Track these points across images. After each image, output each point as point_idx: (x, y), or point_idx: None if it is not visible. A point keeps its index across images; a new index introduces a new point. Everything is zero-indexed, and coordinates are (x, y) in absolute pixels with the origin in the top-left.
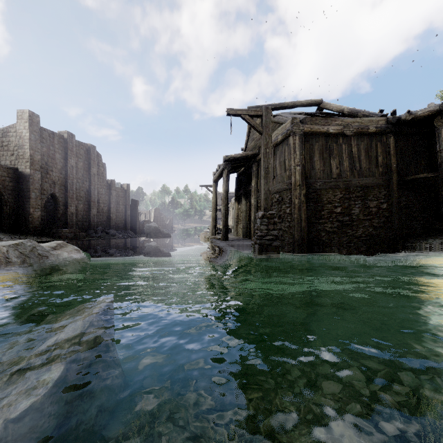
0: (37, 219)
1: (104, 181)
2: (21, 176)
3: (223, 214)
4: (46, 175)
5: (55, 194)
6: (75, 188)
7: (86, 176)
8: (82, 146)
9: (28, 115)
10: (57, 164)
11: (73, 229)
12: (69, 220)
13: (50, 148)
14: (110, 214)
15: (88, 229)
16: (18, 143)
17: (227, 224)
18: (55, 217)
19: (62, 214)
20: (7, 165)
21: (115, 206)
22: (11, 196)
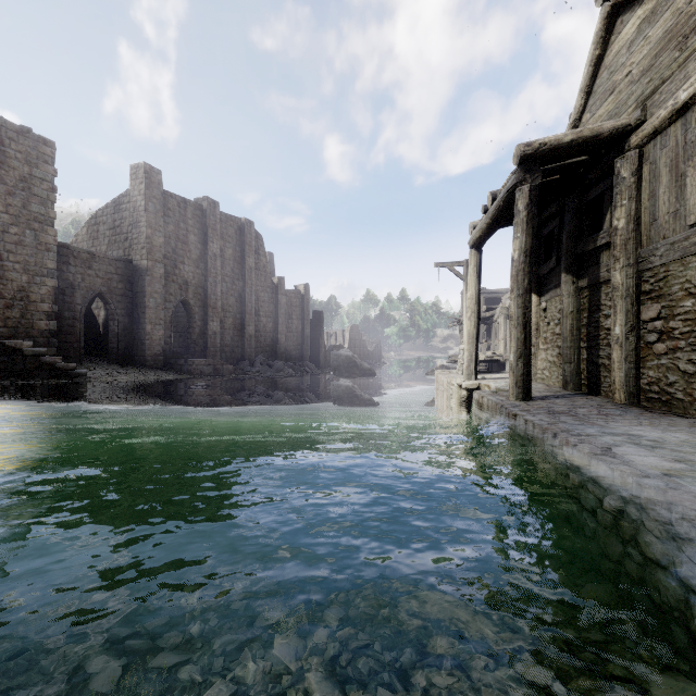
0: (157, 343)
1: (268, 279)
2: (136, 272)
3: (518, 319)
4: (174, 270)
5: (188, 302)
6: (219, 291)
7: (239, 272)
8: (231, 222)
9: (144, 172)
10: (192, 252)
11: (212, 359)
12: (210, 344)
13: (179, 226)
14: (277, 334)
15: (241, 359)
16: (132, 219)
17: (529, 350)
18: (189, 339)
19: (199, 335)
20: (120, 256)
21: (286, 321)
22: (121, 304)
